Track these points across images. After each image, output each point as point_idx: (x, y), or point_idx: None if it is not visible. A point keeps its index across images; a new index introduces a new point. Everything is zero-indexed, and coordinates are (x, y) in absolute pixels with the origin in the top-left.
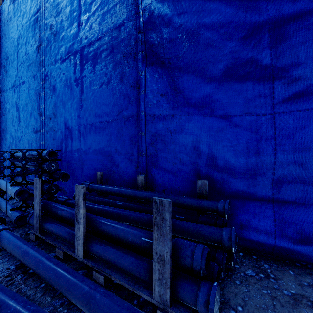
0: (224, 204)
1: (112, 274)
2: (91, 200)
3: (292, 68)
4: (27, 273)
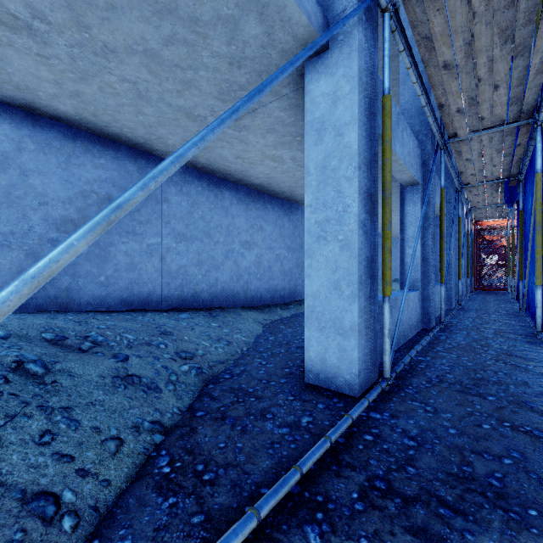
0: None
1: None
2: None
3: None
4: None
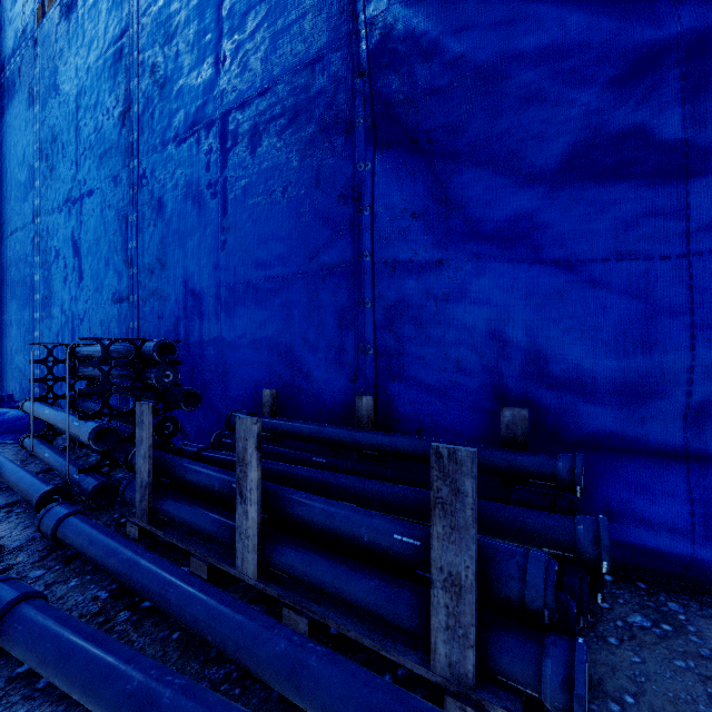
0: (572, 462)
1: (329, 615)
2: None
3: None
4: (138, 608)
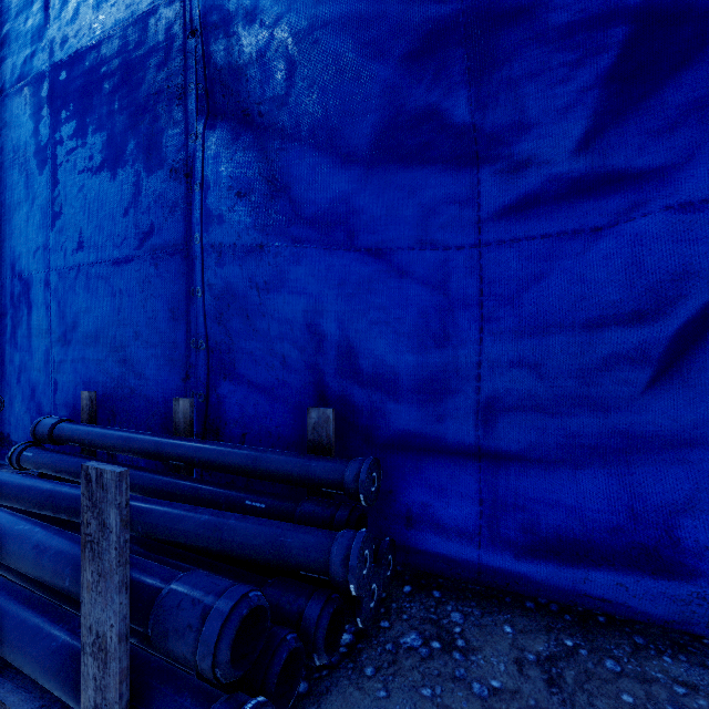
0: (360, 467)
1: (1, 691)
2: (51, 468)
3: (516, 135)
4: None
